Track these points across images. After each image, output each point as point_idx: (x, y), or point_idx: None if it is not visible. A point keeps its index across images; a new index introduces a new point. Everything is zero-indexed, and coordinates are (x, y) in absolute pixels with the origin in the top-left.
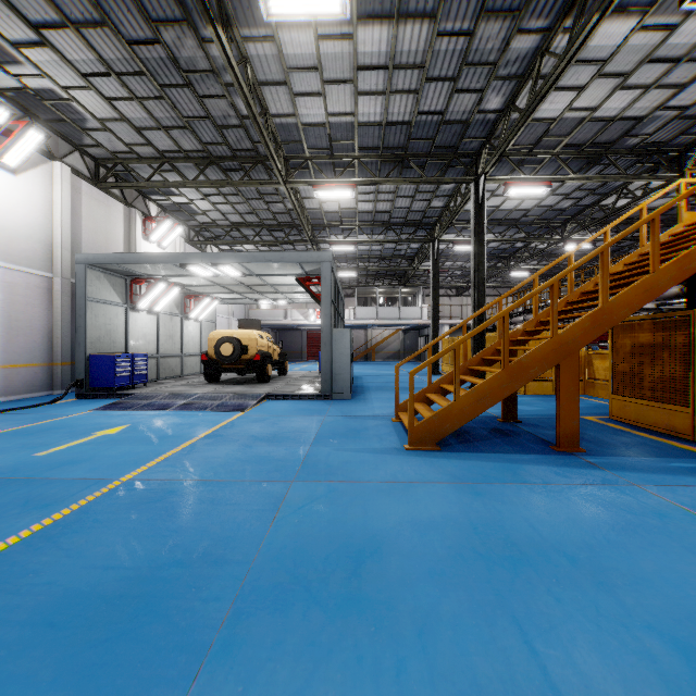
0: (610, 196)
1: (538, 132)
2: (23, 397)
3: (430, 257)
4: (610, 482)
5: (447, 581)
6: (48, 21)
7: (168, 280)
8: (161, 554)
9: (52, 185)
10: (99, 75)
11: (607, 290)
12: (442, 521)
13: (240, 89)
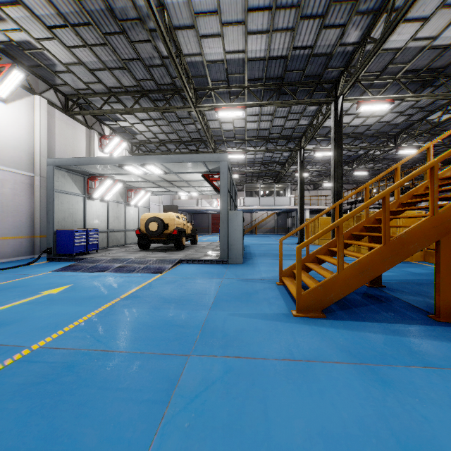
0: (435, 112)
1: (385, 60)
2: (12, 260)
3: (296, 162)
4: None
5: None
6: None
7: (113, 177)
8: None
9: (34, 112)
10: (59, 27)
11: None
12: (360, 434)
13: (159, 29)
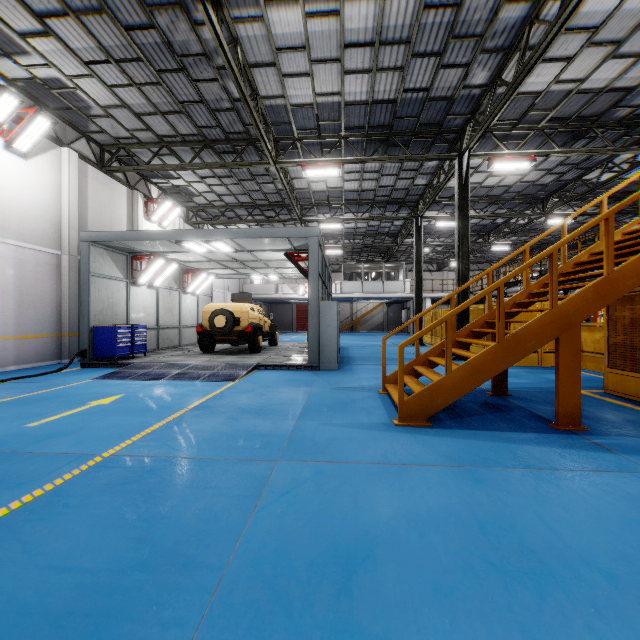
0: (593, 170)
1: (523, 106)
2: (33, 366)
3: (412, 233)
4: (626, 468)
5: (457, 604)
6: (50, 10)
7: (166, 256)
8: (126, 551)
9: (60, 169)
10: (100, 63)
11: (611, 259)
12: (442, 516)
13: (231, 70)
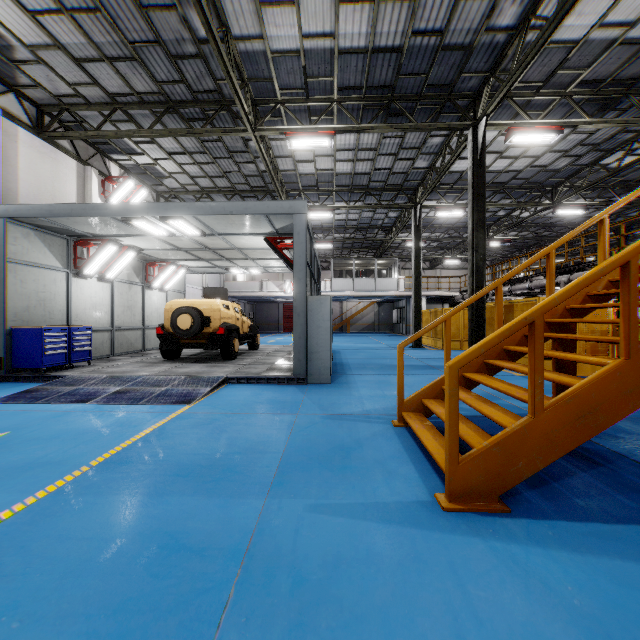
0: (614, 152)
1: (553, 62)
2: None
3: (407, 227)
4: None
5: None
6: None
7: (119, 242)
8: None
9: None
10: None
11: None
12: None
13: None
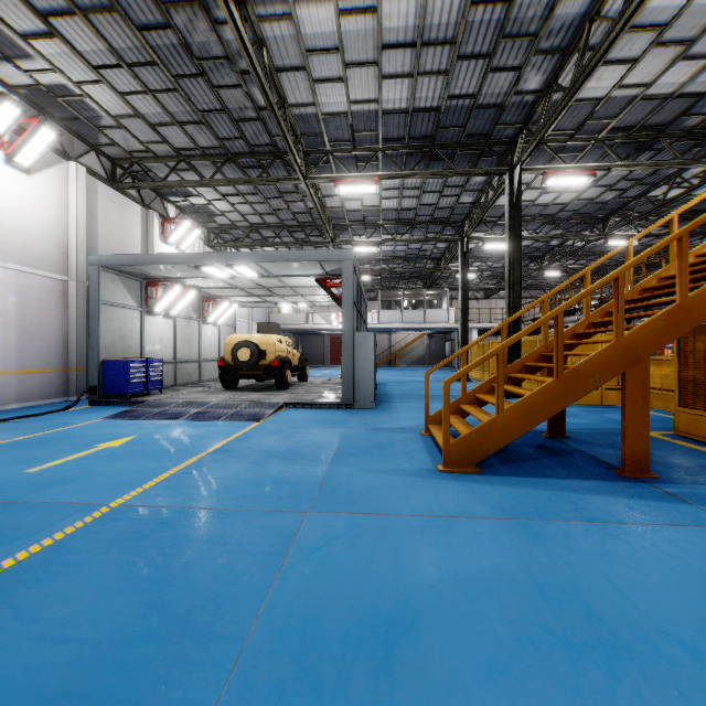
0: (660, 186)
1: (582, 114)
2: (37, 403)
3: (457, 257)
4: (704, 522)
5: (516, 685)
6: (55, 8)
7: (184, 282)
8: (133, 619)
9: (67, 186)
10: (110, 67)
11: (685, 284)
12: (495, 577)
13: (255, 74)
